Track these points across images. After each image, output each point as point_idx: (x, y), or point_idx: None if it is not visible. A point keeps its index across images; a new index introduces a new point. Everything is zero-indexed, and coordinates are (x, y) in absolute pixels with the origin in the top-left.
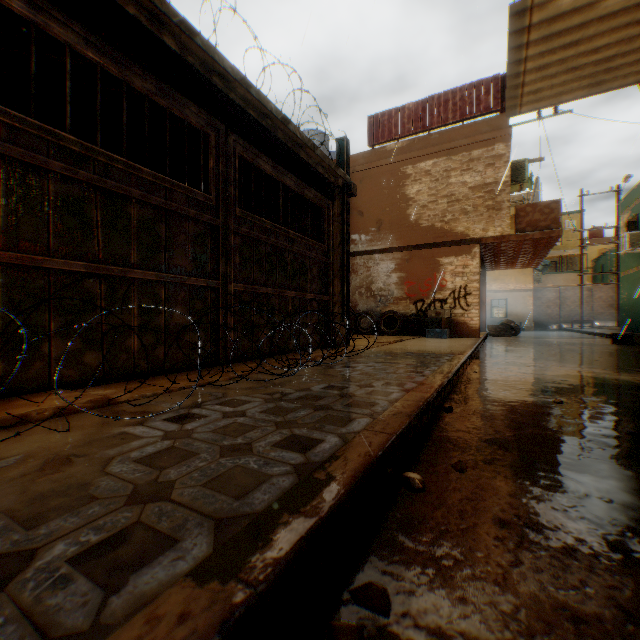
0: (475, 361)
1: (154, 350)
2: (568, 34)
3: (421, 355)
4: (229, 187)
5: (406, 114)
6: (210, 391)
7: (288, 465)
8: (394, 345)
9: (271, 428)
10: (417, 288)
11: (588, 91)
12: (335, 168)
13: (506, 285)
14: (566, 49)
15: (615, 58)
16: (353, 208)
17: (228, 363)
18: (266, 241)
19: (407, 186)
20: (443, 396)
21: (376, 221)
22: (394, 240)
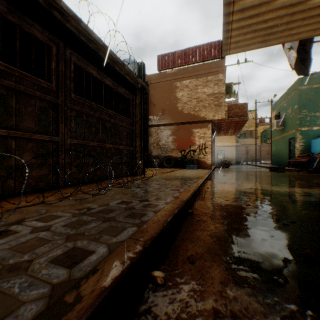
0: (208, 181)
1: (7, 181)
2: (253, 9)
3: (181, 179)
4: (67, 81)
5: (176, 56)
6: (39, 209)
7: (49, 285)
8: (169, 173)
9: (61, 241)
10: (182, 144)
11: (261, 45)
12: (136, 78)
13: (224, 143)
14: (252, 18)
15: (274, 27)
16: (150, 102)
17: (66, 187)
18: (93, 115)
19: (177, 92)
20: (189, 204)
21: (161, 109)
22: (170, 119)
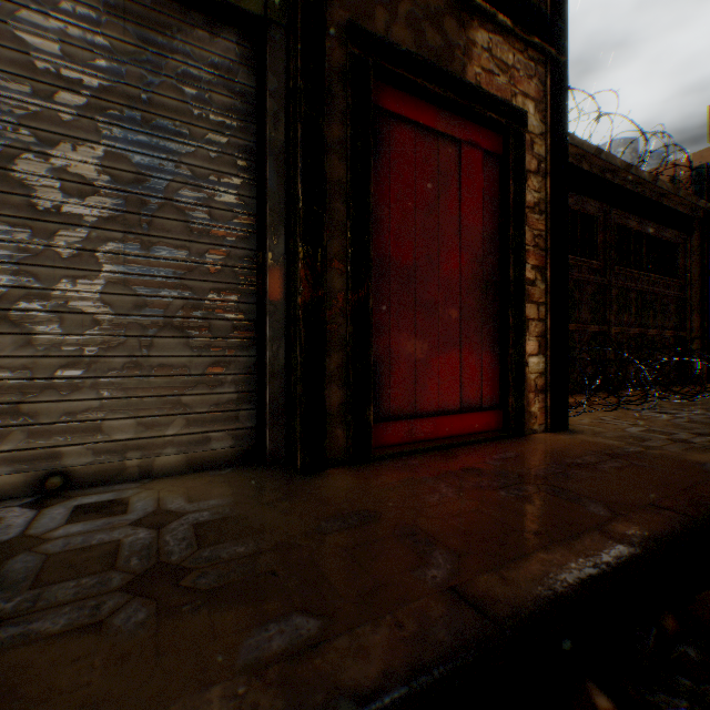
0: None
1: (572, 376)
2: None
3: None
4: (609, 252)
5: None
6: (641, 404)
7: None
8: None
9: None
10: None
11: None
12: (694, 202)
13: None
14: None
15: None
16: None
17: (609, 390)
18: (632, 288)
19: None
20: None
21: None
22: None
